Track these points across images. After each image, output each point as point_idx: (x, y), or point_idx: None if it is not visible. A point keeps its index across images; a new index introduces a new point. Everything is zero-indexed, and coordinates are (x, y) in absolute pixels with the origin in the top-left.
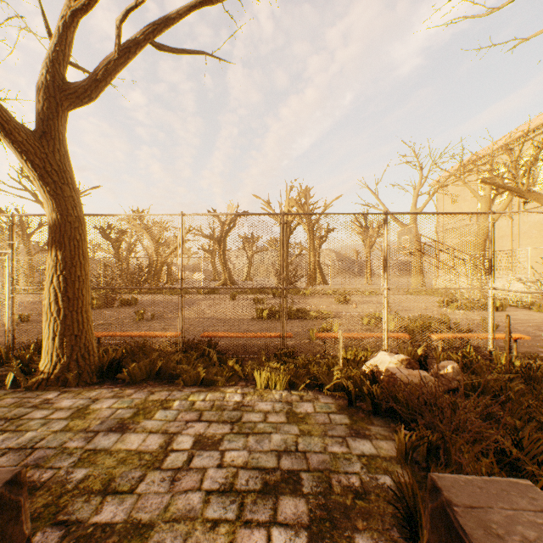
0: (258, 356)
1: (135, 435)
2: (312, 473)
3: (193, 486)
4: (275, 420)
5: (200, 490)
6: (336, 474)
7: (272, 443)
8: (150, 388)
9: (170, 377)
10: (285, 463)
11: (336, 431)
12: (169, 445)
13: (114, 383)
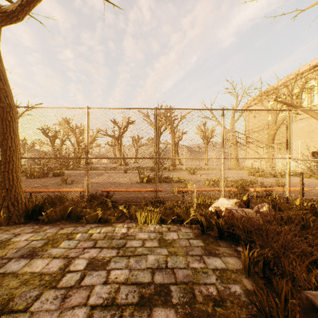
0: (139, 203)
1: (41, 260)
2: (179, 286)
3: (80, 302)
4: (150, 245)
5: (86, 306)
6: (198, 286)
7: (148, 262)
8: (62, 225)
9: (77, 218)
10: (158, 278)
11: (195, 251)
12: (67, 267)
13: (36, 222)
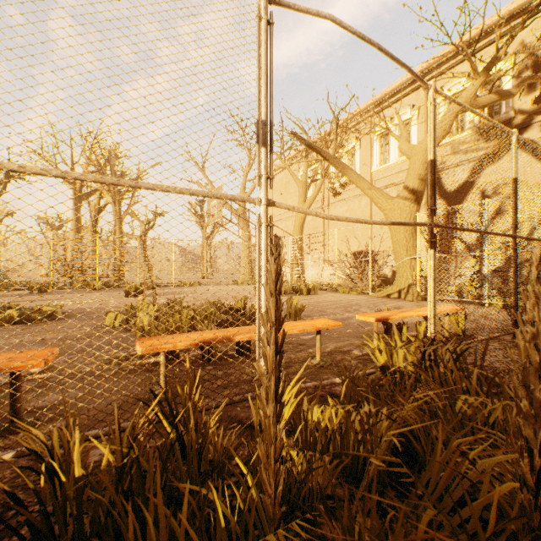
0: None
1: None
2: None
3: None
4: None
5: None
6: None
7: None
8: None
9: None
10: None
11: None
12: None
13: None
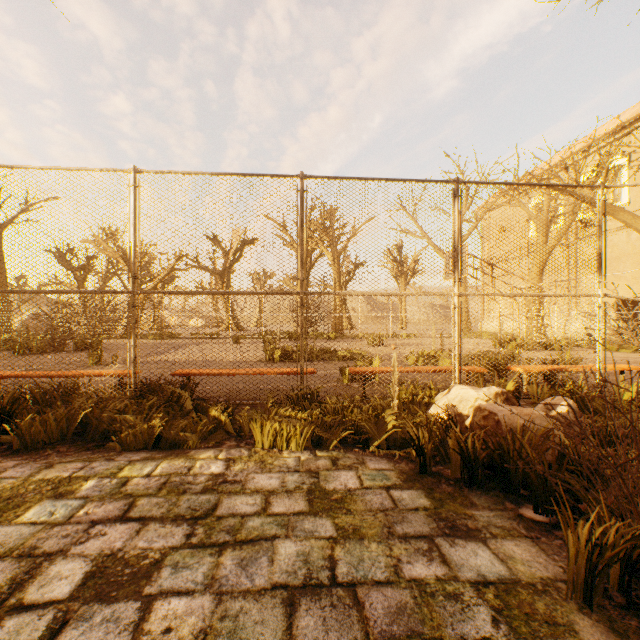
0: (262, 402)
1: None
2: None
3: None
4: (285, 508)
5: None
6: None
7: (277, 566)
8: (54, 457)
9: (102, 439)
10: (307, 627)
11: (410, 525)
12: (15, 592)
13: None
